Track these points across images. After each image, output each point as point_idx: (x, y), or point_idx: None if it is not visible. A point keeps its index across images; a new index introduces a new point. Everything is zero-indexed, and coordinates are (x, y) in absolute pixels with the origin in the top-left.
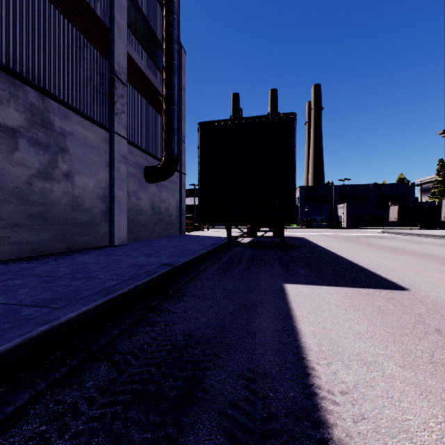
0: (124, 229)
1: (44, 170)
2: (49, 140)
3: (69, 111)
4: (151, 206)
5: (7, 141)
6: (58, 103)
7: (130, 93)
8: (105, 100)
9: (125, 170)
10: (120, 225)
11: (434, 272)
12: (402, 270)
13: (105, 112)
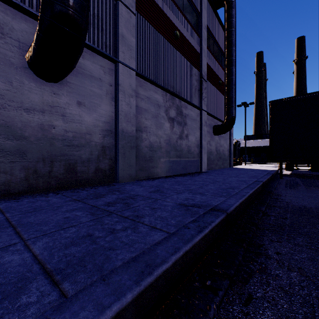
0: (206, 163)
1: (180, 135)
2: (181, 120)
3: (187, 104)
4: (215, 149)
5: (171, 124)
6: (184, 102)
7: (207, 85)
8: (198, 93)
9: (206, 130)
10: (204, 161)
11: None
12: None
13: (198, 99)
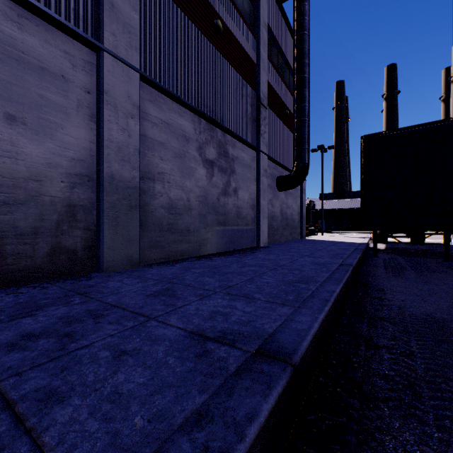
0: (265, 233)
1: (224, 189)
2: (226, 165)
3: (236, 140)
4: (280, 212)
5: (209, 170)
6: (230, 136)
7: (267, 114)
8: (253, 125)
9: (266, 182)
10: (263, 230)
11: None
12: None
13: (253, 135)
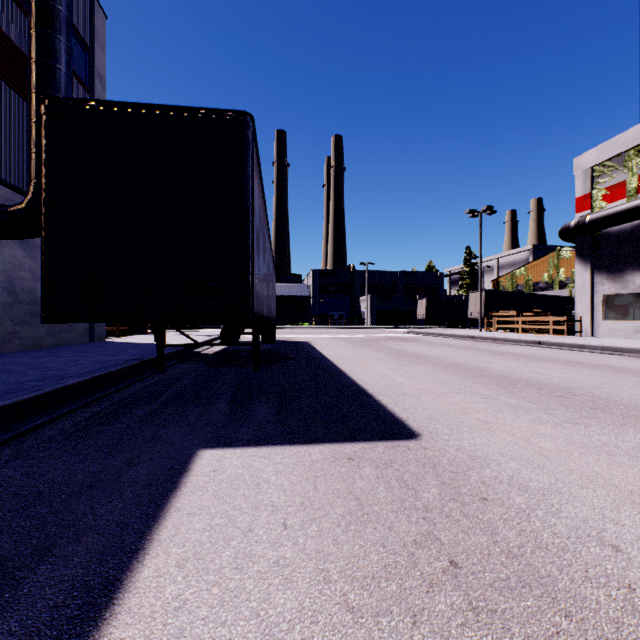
0: None
1: None
2: None
3: None
4: (6, 286)
5: None
6: None
7: None
8: None
9: None
10: None
11: (458, 393)
12: (418, 392)
13: None
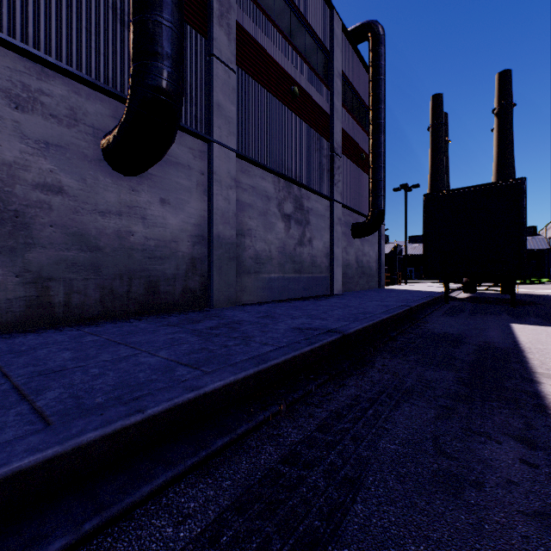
0: (339, 281)
1: (300, 239)
2: (302, 217)
3: (310, 193)
4: (355, 260)
5: (287, 224)
6: (305, 190)
7: (342, 161)
8: (327, 175)
9: (340, 230)
10: (337, 278)
11: None
12: None
13: (327, 185)
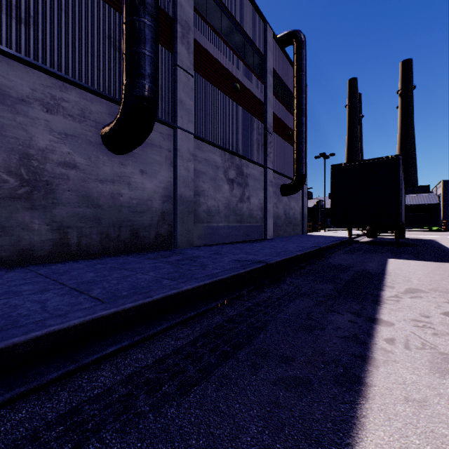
0: (271, 229)
1: (240, 197)
2: (242, 181)
3: (248, 162)
4: (284, 212)
5: (231, 186)
6: (245, 160)
7: (273, 137)
8: (262, 149)
9: (271, 190)
10: (269, 226)
11: None
12: None
13: (262, 156)
